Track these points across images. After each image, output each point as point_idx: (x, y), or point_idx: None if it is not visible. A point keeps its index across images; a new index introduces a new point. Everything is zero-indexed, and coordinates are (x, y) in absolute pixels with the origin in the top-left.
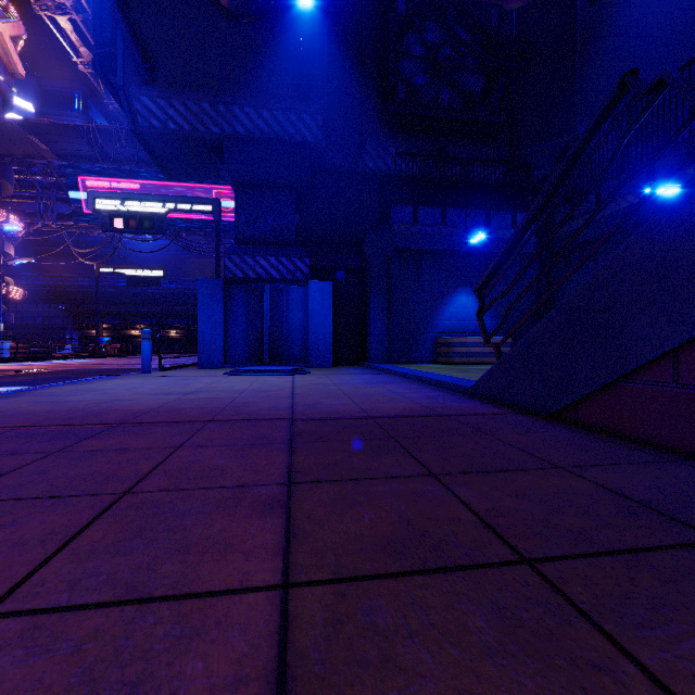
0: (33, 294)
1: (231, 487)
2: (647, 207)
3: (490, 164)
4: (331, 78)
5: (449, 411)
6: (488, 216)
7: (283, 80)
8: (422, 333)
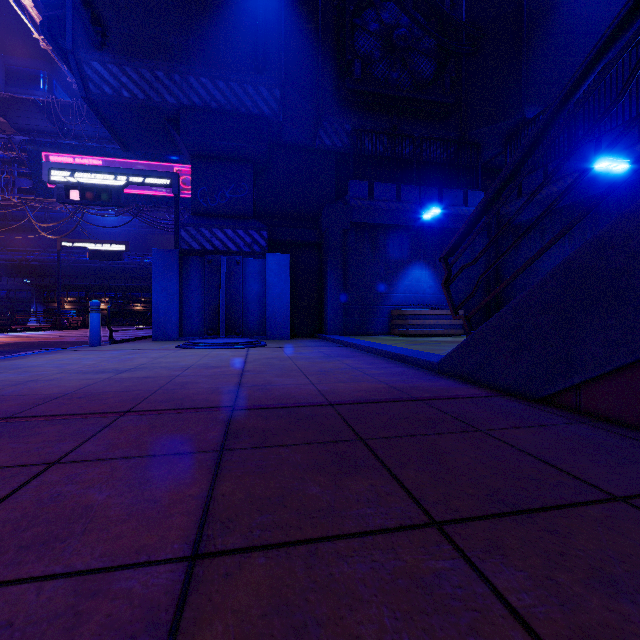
0: None
1: (83, 572)
2: (595, 184)
3: (441, 144)
4: (288, 52)
5: (420, 392)
6: (440, 193)
7: (240, 52)
8: (378, 306)
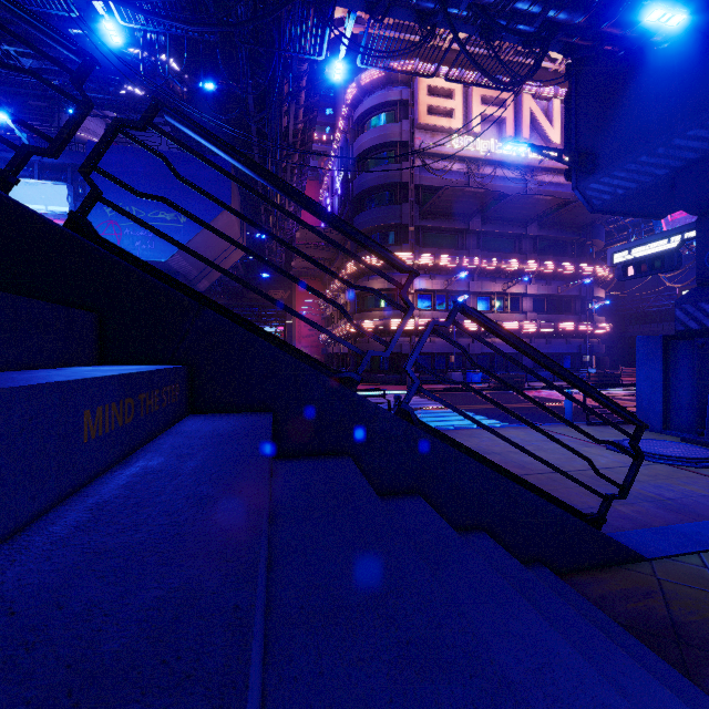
0: (653, 315)
1: None
2: None
3: None
4: None
5: None
6: None
7: None
8: None
